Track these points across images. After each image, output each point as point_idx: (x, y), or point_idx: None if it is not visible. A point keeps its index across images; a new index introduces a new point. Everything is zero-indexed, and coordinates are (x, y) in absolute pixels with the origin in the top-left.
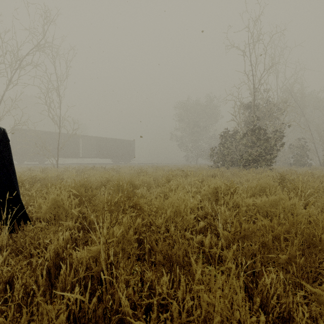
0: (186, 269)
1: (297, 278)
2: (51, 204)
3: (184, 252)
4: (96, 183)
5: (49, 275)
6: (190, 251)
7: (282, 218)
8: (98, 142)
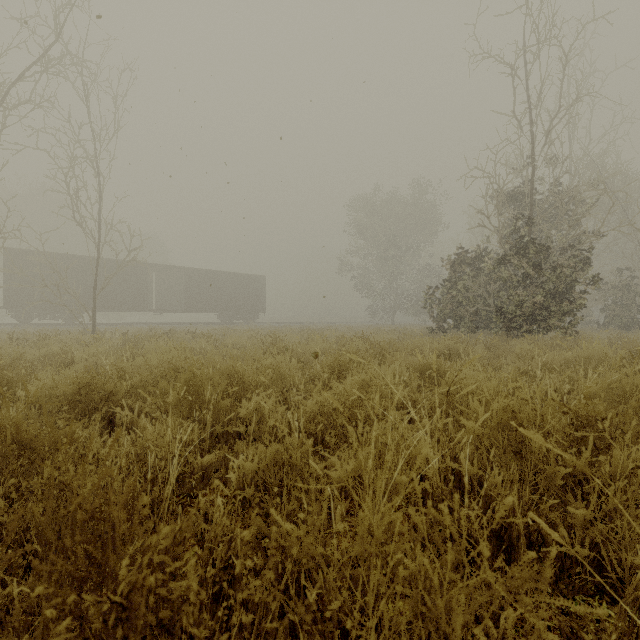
0: None
1: None
2: None
3: None
4: (136, 379)
5: None
6: None
7: None
8: (189, 278)
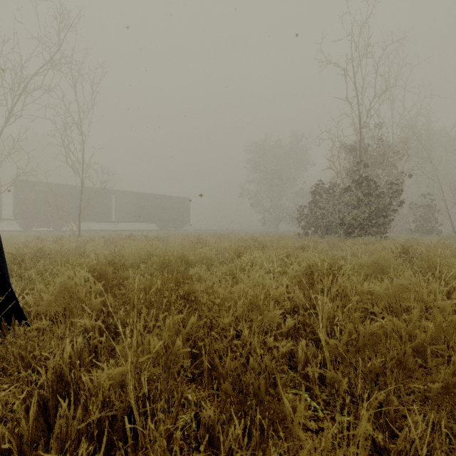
0: (272, 409)
1: (453, 418)
2: (58, 292)
3: (267, 377)
4: (132, 259)
5: (44, 413)
6: (279, 379)
7: (413, 313)
8: (138, 199)
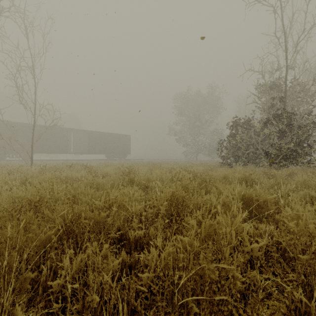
0: None
1: None
2: None
3: None
4: None
5: None
6: None
7: None
8: (90, 136)
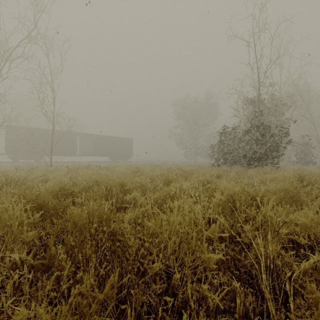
0: None
1: None
2: None
3: None
4: (81, 186)
5: None
6: None
7: None
8: (95, 139)
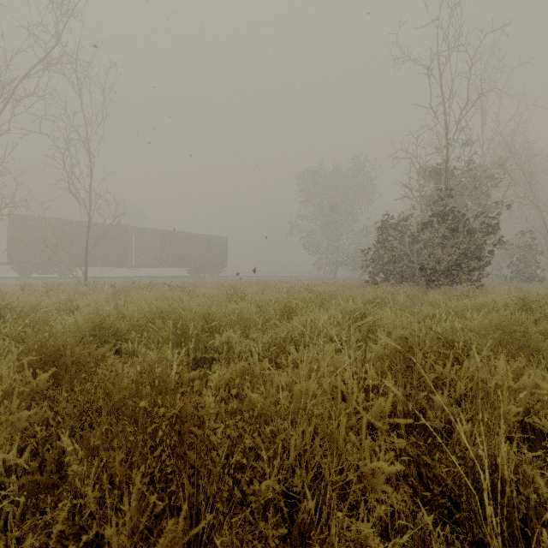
0: None
1: None
2: None
3: None
4: (134, 320)
5: None
6: None
7: None
8: (163, 239)
